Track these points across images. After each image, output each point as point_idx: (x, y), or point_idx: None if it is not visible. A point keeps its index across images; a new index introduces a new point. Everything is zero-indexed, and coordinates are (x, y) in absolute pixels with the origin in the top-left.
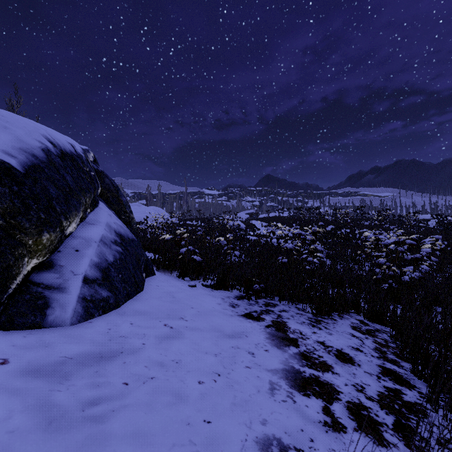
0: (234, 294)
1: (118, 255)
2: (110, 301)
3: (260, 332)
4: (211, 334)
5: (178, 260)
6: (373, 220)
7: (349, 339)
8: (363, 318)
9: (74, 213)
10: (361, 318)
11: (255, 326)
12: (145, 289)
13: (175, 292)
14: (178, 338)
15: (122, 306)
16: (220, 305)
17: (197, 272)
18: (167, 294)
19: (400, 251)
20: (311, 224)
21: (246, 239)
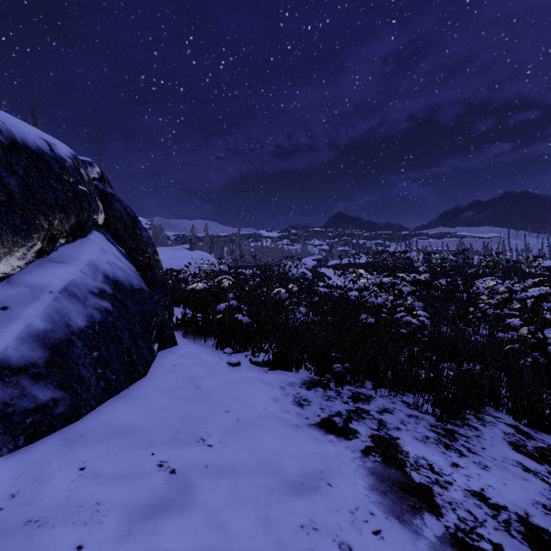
0: (300, 377)
1: (99, 315)
2: (56, 409)
3: (354, 469)
4: (256, 484)
5: (219, 320)
6: (482, 267)
7: (525, 480)
8: (512, 419)
9: (9, 239)
10: (511, 420)
11: (343, 453)
12: (150, 372)
13: (203, 376)
14: (178, 510)
15: (86, 417)
16: (278, 402)
17: (243, 340)
18: (186, 383)
19: (547, 309)
20: (398, 272)
21: (313, 291)
